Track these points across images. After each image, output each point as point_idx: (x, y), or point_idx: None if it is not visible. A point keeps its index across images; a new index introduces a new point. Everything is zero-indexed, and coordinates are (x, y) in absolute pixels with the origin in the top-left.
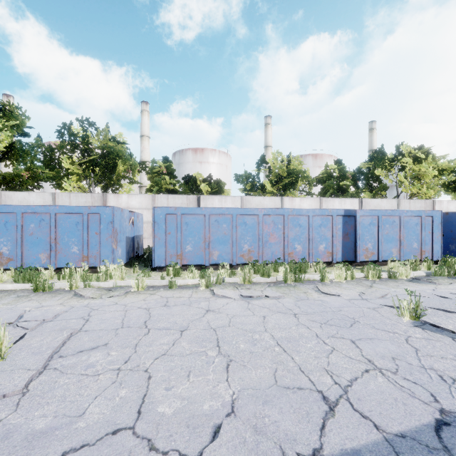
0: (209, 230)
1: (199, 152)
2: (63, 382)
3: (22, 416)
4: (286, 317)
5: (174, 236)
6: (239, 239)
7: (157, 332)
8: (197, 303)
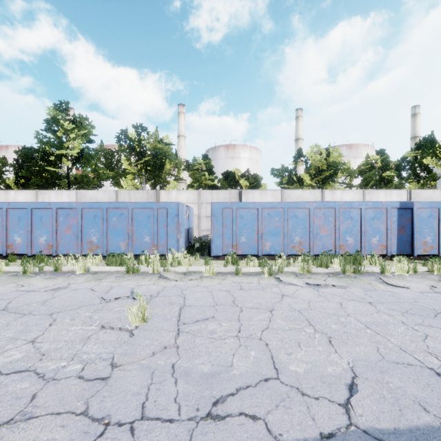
0: (262, 223)
1: (231, 148)
2: (201, 342)
3: (188, 362)
4: (362, 304)
5: (230, 228)
6: (290, 231)
7: (249, 310)
8: (269, 289)
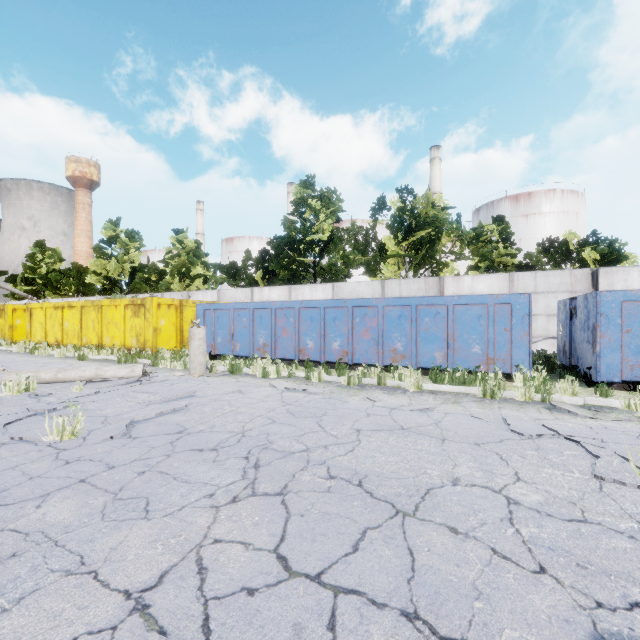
0: None
1: (523, 200)
2: None
3: None
4: None
5: (638, 336)
6: None
7: None
8: None
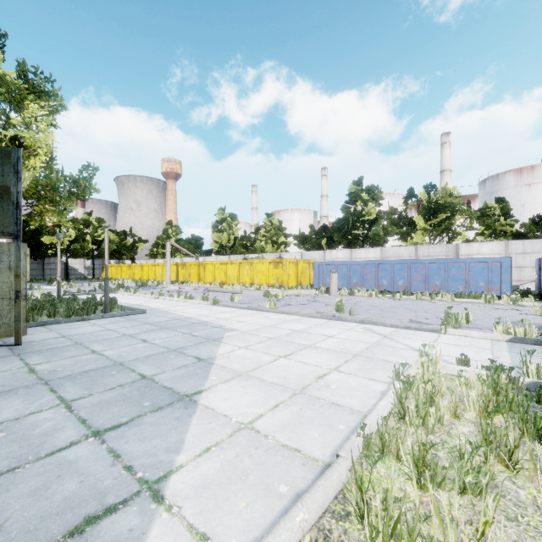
0: None
1: (526, 172)
2: None
3: None
4: None
5: None
6: None
7: None
8: None
